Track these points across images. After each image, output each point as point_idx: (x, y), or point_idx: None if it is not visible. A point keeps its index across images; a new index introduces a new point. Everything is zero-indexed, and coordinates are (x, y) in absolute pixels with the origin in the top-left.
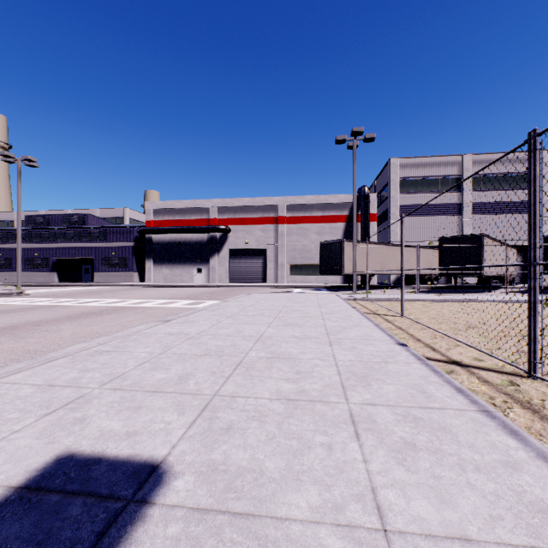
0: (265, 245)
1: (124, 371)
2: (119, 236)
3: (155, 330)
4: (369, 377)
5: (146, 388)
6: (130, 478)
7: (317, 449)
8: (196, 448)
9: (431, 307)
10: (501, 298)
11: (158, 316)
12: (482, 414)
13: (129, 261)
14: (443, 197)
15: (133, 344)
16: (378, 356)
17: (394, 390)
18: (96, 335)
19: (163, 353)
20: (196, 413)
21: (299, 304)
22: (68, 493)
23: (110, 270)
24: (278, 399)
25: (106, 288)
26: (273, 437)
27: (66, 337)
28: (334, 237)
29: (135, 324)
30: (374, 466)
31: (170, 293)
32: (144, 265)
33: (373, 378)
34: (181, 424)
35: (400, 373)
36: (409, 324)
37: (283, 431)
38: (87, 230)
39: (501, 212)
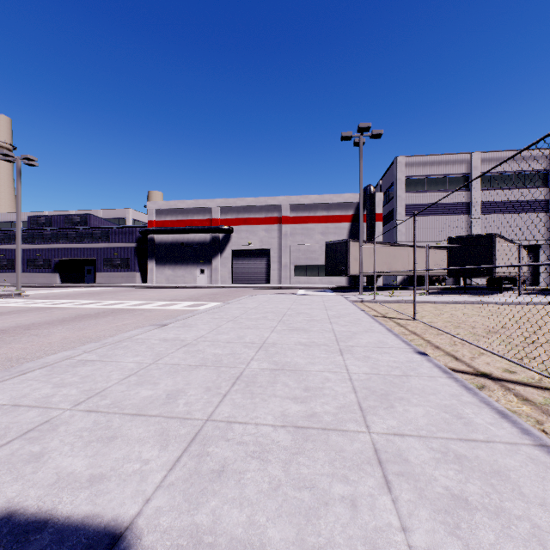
0: (268, 245)
1: (105, 386)
2: (121, 237)
3: (149, 336)
4: (390, 395)
5: (127, 409)
6: None
7: (336, 508)
8: (176, 503)
9: (444, 310)
10: (516, 300)
11: (156, 319)
12: (542, 451)
13: (131, 262)
14: (451, 196)
15: (122, 352)
16: (397, 368)
17: (423, 414)
18: (87, 340)
19: (154, 363)
20: (182, 446)
21: (304, 306)
22: None
23: (112, 271)
24: (284, 426)
25: (107, 290)
26: (278, 487)
27: (54, 343)
28: (339, 237)
29: (131, 328)
30: (418, 538)
31: (172, 294)
32: (146, 265)
33: (396, 396)
34: (161, 463)
35: (426, 391)
36: (424, 329)
37: (291, 477)
38: (89, 231)
39: (511, 212)
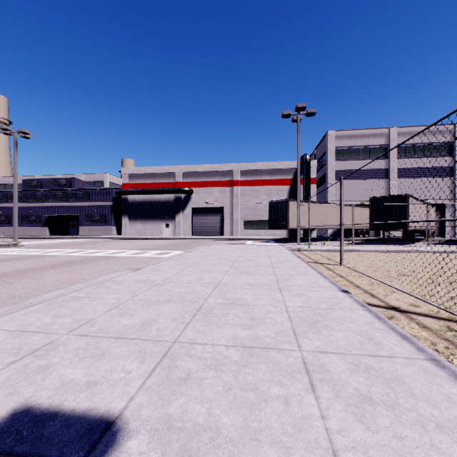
0: (222, 204)
1: (93, 316)
2: (100, 197)
3: (125, 278)
4: (318, 323)
5: (111, 334)
6: (83, 437)
7: (273, 403)
8: (153, 400)
9: (365, 257)
10: (424, 249)
11: (130, 264)
12: (431, 363)
13: (108, 218)
14: (373, 163)
15: (104, 291)
16: (325, 303)
17: (343, 337)
18: (75, 281)
19: (131, 299)
20: (156, 361)
21: (251, 254)
22: (15, 456)
23: (92, 225)
24: (234, 346)
25: (89, 241)
26: (230, 389)
27: (48, 283)
28: (280, 197)
29: (110, 272)
30: (333, 423)
31: (142, 244)
32: (121, 220)
33: (322, 324)
34: (140, 373)
35: (346, 320)
36: (348, 272)
37: (240, 382)
38: (73, 192)
39: (422, 176)
